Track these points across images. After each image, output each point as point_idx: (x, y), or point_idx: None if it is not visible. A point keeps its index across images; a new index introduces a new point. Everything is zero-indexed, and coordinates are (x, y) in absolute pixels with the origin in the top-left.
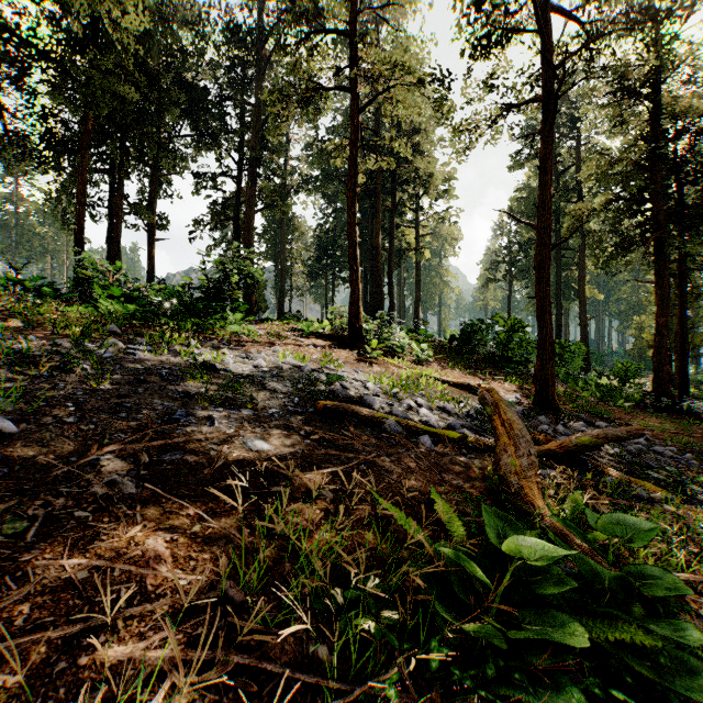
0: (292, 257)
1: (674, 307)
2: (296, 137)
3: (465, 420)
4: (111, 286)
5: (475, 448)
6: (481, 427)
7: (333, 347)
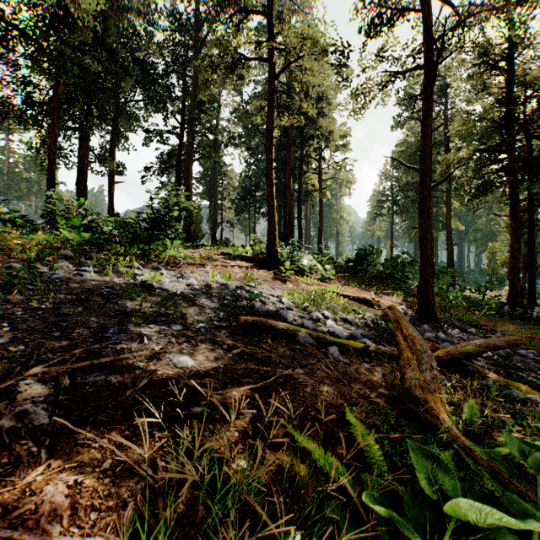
0: (223, 197)
1: (522, 235)
2: (225, 103)
3: (364, 329)
4: (71, 217)
5: (375, 356)
6: (378, 336)
7: (254, 268)
